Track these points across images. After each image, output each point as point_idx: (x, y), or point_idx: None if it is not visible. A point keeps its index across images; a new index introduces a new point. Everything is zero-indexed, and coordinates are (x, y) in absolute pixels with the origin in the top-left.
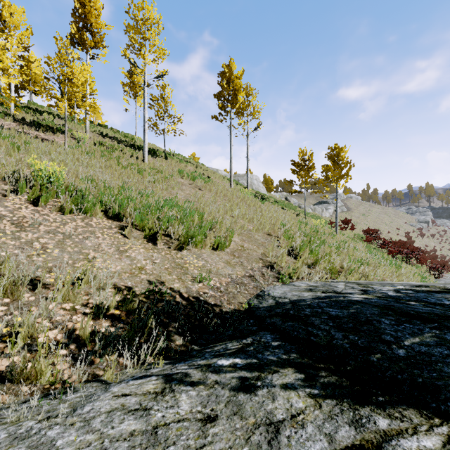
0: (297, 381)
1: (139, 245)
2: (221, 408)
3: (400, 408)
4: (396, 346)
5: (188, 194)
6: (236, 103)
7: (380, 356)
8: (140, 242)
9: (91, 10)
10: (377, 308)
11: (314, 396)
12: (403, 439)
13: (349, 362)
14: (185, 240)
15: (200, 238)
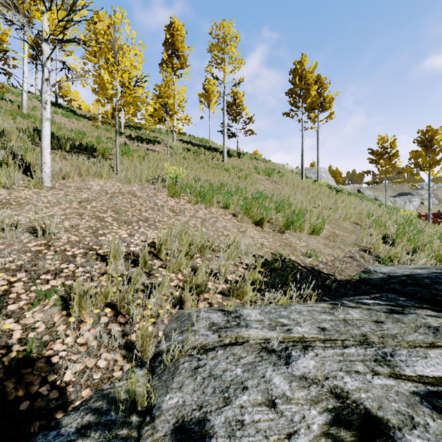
0: (438, 315)
1: (251, 228)
2: (384, 319)
3: None
4: None
5: (269, 188)
6: (308, 97)
7: None
8: (253, 225)
9: (177, 37)
10: None
11: None
12: None
13: None
14: (285, 225)
15: (298, 224)
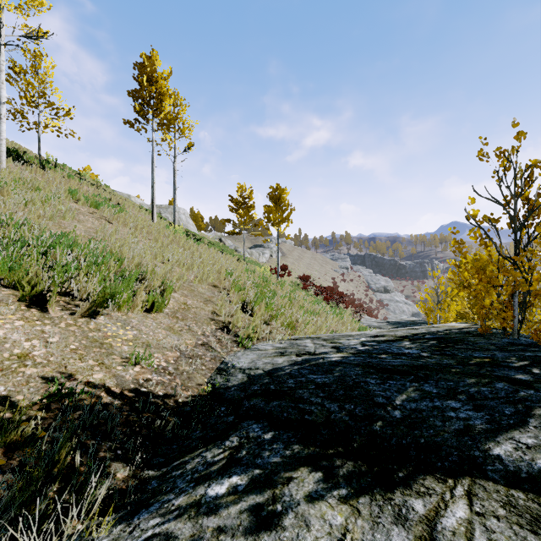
0: (319, 484)
1: (11, 315)
2: None
3: (420, 479)
4: (391, 408)
5: (91, 228)
6: (161, 110)
7: (382, 423)
8: (15, 308)
9: None
10: (359, 367)
11: (346, 499)
12: (443, 518)
13: (353, 438)
14: (101, 301)
15: (125, 297)
